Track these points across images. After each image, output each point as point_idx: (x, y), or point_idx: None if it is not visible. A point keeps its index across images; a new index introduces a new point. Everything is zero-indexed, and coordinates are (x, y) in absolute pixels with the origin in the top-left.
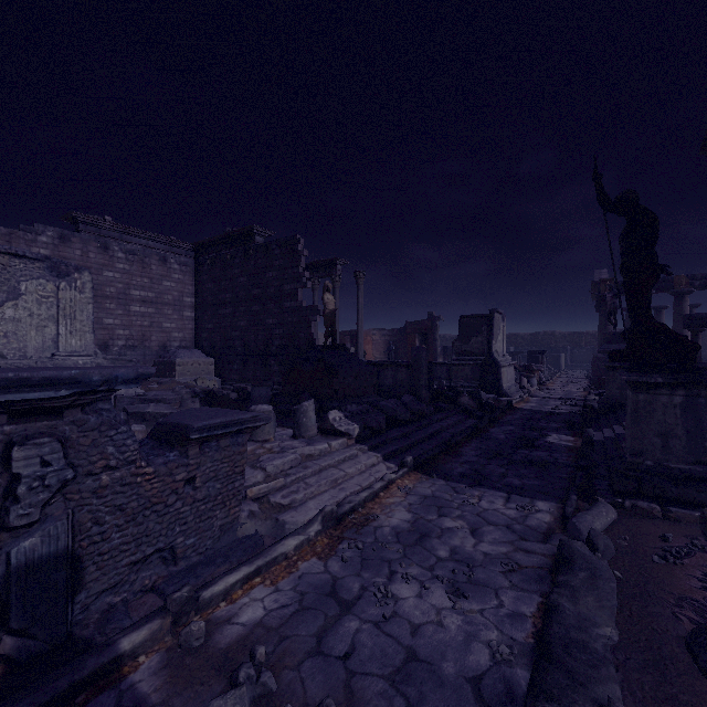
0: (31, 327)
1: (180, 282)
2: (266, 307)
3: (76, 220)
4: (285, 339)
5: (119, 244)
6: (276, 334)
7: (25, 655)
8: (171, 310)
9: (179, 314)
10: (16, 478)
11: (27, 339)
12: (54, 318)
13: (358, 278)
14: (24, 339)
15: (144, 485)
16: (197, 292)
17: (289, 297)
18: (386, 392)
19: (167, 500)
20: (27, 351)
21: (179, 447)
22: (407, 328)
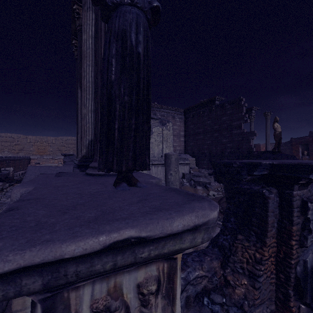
0: (155, 145)
1: (179, 126)
2: (222, 134)
3: None
4: (233, 149)
5: (159, 113)
6: (228, 146)
7: None
8: (176, 138)
9: (178, 139)
10: (305, 220)
11: (154, 150)
12: (161, 141)
13: (266, 116)
14: (154, 150)
15: None
16: (185, 129)
17: (236, 128)
18: None
19: None
20: (154, 154)
21: None
22: (292, 142)
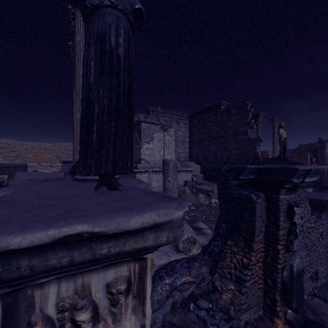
0: (156, 151)
1: (183, 132)
2: (227, 140)
3: (149, 110)
4: (239, 155)
5: (163, 118)
6: (233, 153)
7: (297, 323)
8: (180, 144)
9: (183, 146)
10: (292, 224)
11: (155, 156)
12: (163, 148)
13: (274, 122)
14: (155, 156)
15: (311, 233)
16: (190, 135)
17: (242, 134)
18: (314, 185)
19: (316, 244)
20: (155, 161)
21: (316, 213)
22: (300, 148)
